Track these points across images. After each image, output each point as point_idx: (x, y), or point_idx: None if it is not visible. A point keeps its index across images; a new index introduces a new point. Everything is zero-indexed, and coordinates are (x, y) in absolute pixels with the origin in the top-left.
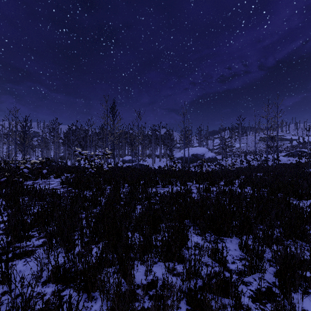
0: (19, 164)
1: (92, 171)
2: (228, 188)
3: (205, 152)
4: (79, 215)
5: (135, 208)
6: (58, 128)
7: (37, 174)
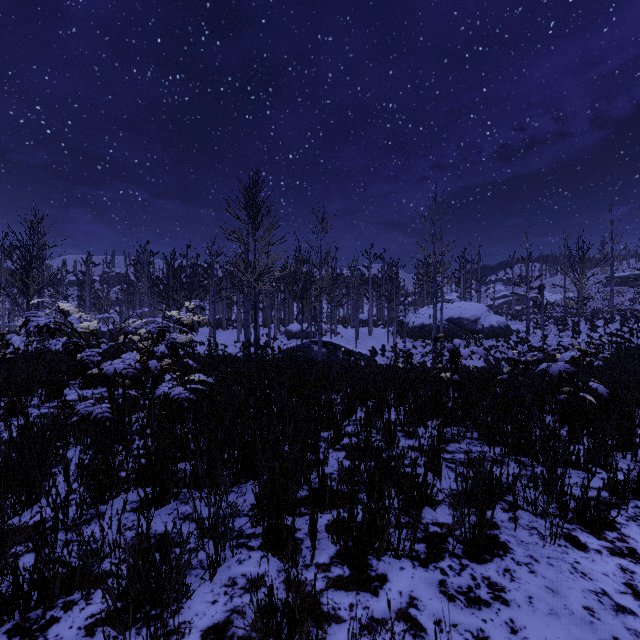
0: None
1: (95, 412)
2: None
3: (481, 313)
4: None
5: None
6: (150, 263)
7: None
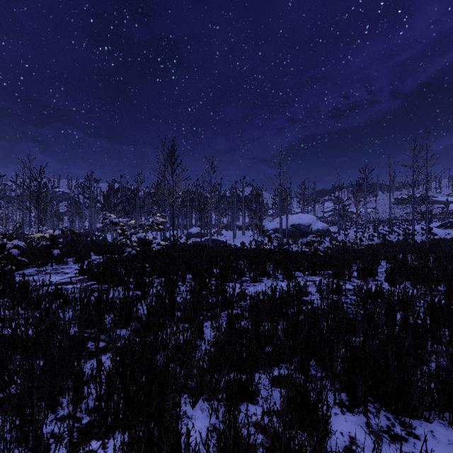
0: (7, 241)
1: (131, 253)
2: (375, 286)
3: (312, 221)
4: (79, 353)
5: (200, 345)
6: (94, 187)
7: (44, 257)
